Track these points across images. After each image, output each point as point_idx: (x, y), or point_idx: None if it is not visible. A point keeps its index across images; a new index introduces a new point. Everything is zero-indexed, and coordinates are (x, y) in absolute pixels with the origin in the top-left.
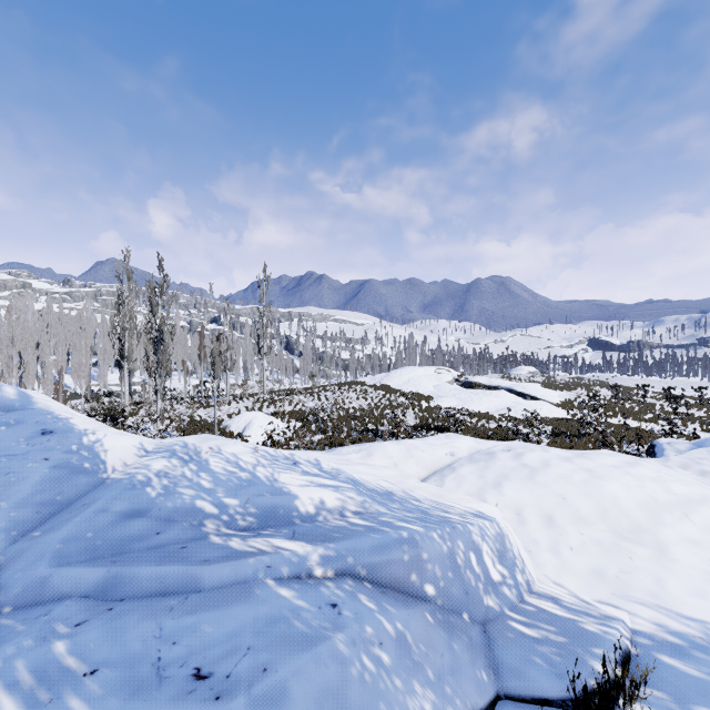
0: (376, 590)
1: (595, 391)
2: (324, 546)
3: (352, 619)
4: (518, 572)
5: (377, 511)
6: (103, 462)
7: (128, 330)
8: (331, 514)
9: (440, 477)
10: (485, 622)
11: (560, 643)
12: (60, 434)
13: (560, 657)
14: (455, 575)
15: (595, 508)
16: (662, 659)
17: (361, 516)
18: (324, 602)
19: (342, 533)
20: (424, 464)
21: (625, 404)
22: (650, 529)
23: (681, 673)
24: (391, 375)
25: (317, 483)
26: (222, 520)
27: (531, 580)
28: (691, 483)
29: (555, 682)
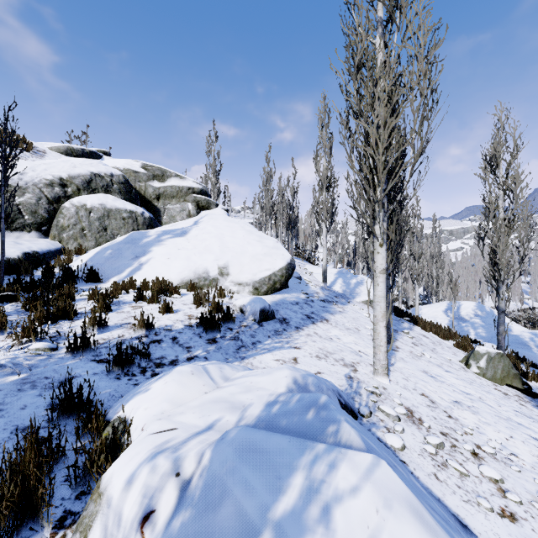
0: None
1: None
2: None
3: None
4: None
5: None
6: (511, 330)
7: None
8: None
9: None
10: None
11: None
12: None
13: None
14: None
15: None
16: None
17: None
18: None
19: None
20: None
21: None
22: None
23: None
24: None
25: None
26: (535, 346)
27: None
28: None
29: None
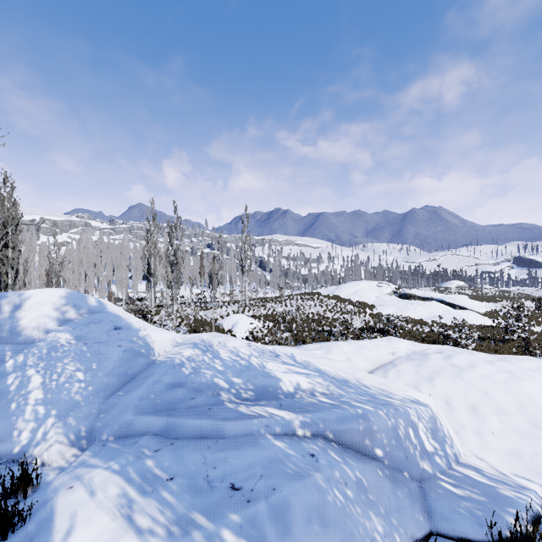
0: (340, 449)
1: (519, 303)
2: (303, 415)
3: (325, 465)
4: (447, 447)
5: (338, 394)
6: (152, 349)
7: (153, 255)
8: (305, 393)
9: (384, 371)
10: (421, 480)
11: (481, 502)
12: (125, 329)
13: (481, 511)
14: (397, 443)
15: (513, 402)
16: None
17: (326, 396)
18: (305, 453)
19: (314, 407)
20: (371, 360)
21: None
22: None
23: None
24: (341, 288)
25: (294, 370)
26: (231, 393)
27: (458, 454)
28: None
29: (476, 528)
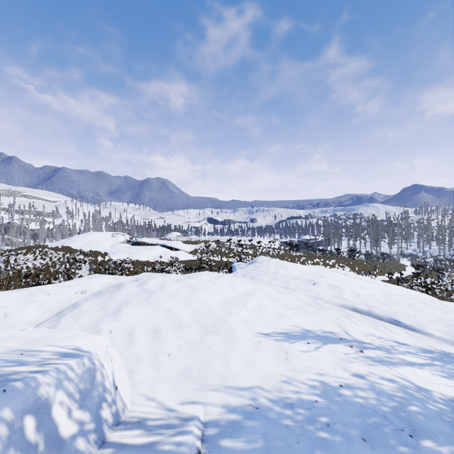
0: None
1: (209, 243)
2: None
3: None
4: (105, 407)
5: None
6: None
7: None
8: None
9: (58, 317)
10: None
11: None
12: None
13: None
14: None
15: (191, 314)
16: (225, 445)
17: None
18: None
19: None
20: (46, 307)
21: (222, 249)
22: (225, 320)
23: (237, 453)
24: (73, 239)
25: None
26: None
27: (122, 408)
28: (247, 283)
29: None
